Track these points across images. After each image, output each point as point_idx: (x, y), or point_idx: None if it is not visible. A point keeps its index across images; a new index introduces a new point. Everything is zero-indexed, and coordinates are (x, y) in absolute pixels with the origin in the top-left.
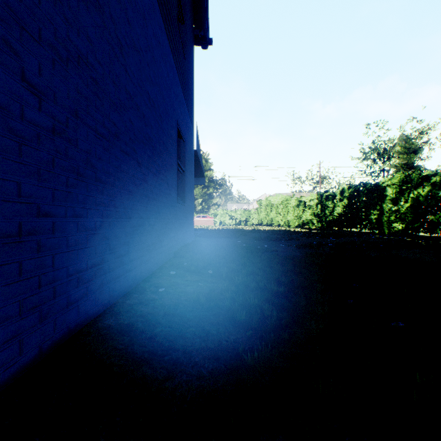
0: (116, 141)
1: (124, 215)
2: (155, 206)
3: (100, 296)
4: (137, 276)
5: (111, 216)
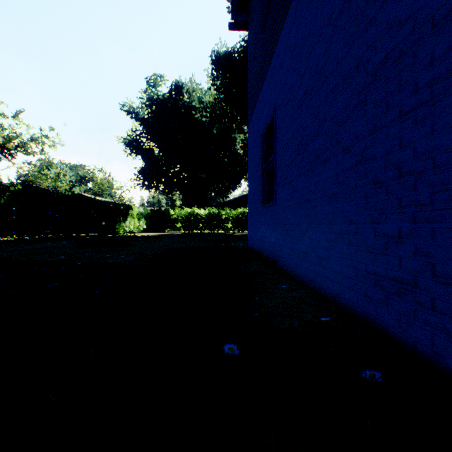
0: (316, 162)
1: (324, 221)
2: (415, 189)
3: (307, 274)
4: (343, 298)
5: (313, 223)
